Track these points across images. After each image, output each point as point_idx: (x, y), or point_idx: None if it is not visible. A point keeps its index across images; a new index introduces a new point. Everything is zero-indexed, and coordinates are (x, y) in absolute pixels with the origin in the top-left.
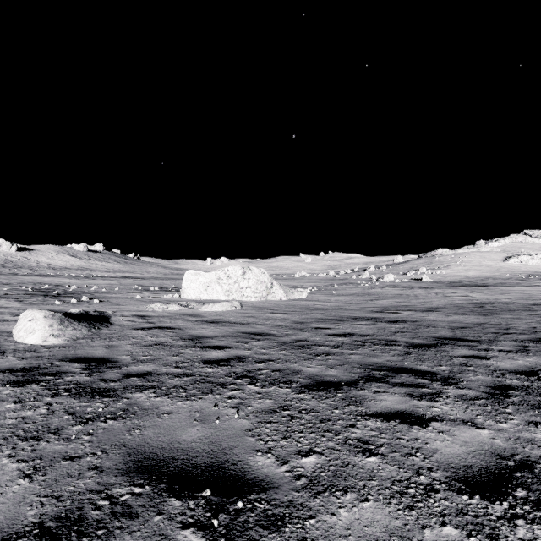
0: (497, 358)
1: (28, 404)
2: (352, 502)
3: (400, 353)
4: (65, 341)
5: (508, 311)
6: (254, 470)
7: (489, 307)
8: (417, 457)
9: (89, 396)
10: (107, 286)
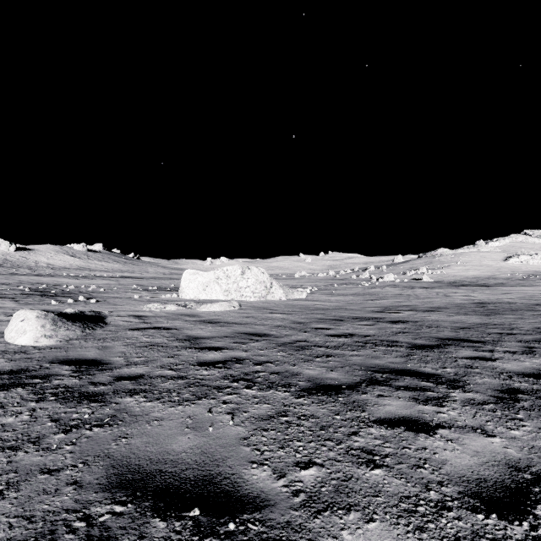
0: (503, 360)
1: (10, 410)
2: (355, 523)
3: (402, 355)
4: (57, 341)
5: (511, 311)
6: (249, 485)
7: (491, 307)
8: (425, 469)
9: (76, 400)
10: (106, 286)
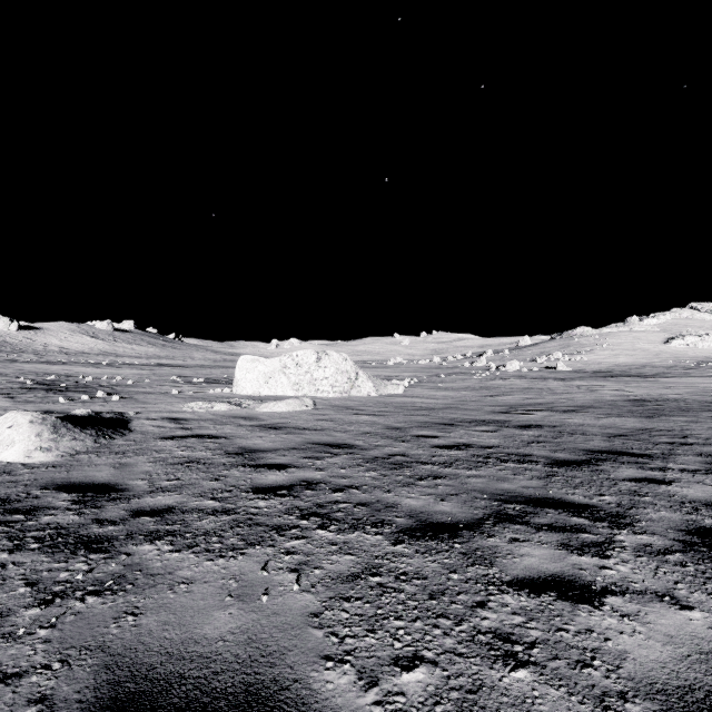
0: (681, 483)
1: None
2: None
3: (540, 475)
4: (58, 457)
5: (680, 411)
6: (320, 701)
7: (652, 405)
8: (595, 670)
9: (69, 549)
10: (135, 378)
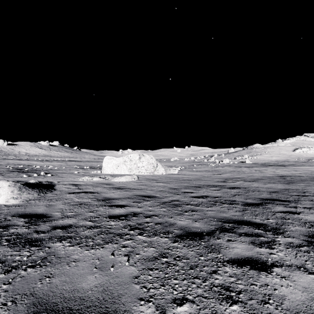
0: (304, 213)
1: None
2: None
3: (240, 210)
4: (21, 201)
5: (301, 181)
6: None
7: (289, 178)
8: (270, 305)
9: (21, 245)
10: (58, 166)
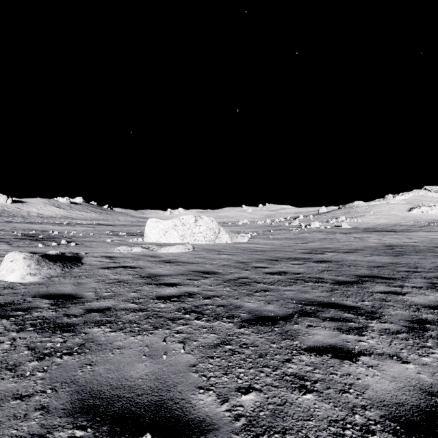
0: (411, 294)
1: None
2: None
3: (327, 290)
4: (40, 279)
5: (415, 252)
6: (196, 409)
7: (399, 249)
8: (350, 394)
9: (51, 330)
10: (84, 232)
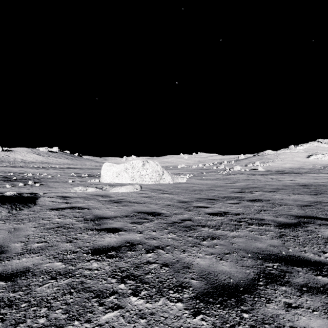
0: None
1: None
2: None
3: (276, 235)
4: None
5: None
6: None
7: (313, 188)
8: None
9: None
10: (54, 174)
